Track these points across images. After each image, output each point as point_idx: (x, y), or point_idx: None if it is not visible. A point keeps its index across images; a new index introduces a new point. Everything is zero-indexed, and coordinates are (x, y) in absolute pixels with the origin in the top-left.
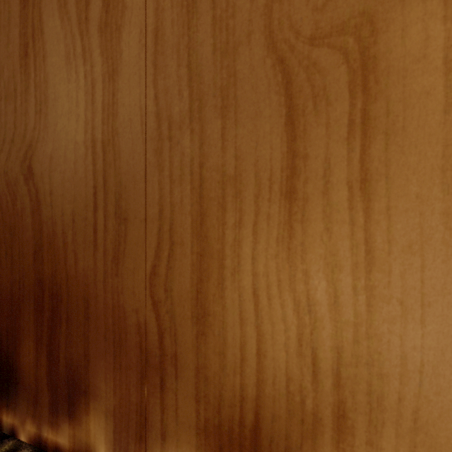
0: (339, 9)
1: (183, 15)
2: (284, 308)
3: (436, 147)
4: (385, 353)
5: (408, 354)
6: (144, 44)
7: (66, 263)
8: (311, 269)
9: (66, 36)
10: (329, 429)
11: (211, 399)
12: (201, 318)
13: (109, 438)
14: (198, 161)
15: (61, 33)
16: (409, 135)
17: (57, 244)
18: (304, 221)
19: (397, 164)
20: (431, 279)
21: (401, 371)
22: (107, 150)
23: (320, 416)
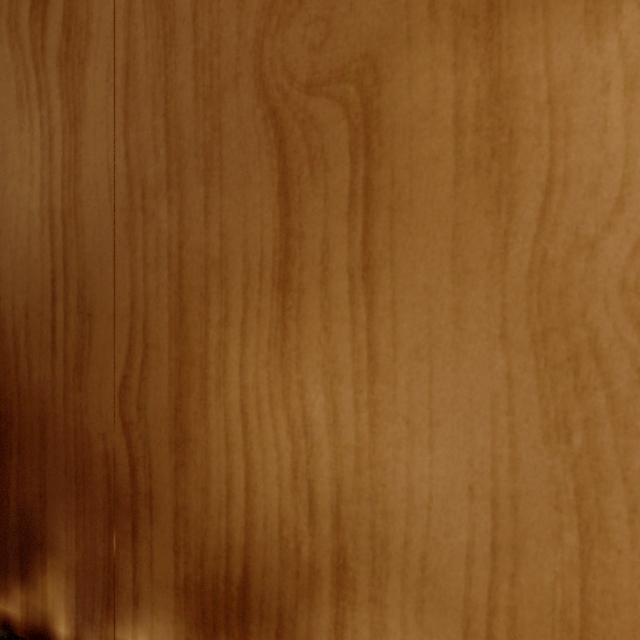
0: (339, 49)
1: (159, 48)
2: (277, 430)
3: (446, 226)
4: (390, 485)
5: (415, 485)
6: (113, 84)
7: (17, 373)
8: (307, 380)
9: (17, 69)
10: (328, 584)
11: (192, 549)
12: (181, 444)
13: (70, 604)
14: (177, 239)
15: (12, 66)
16: (416, 212)
17: (7, 347)
18: (299, 318)
19: (403, 248)
20: (441, 391)
21: (408, 507)
22: (68, 222)
23: (317, 567)
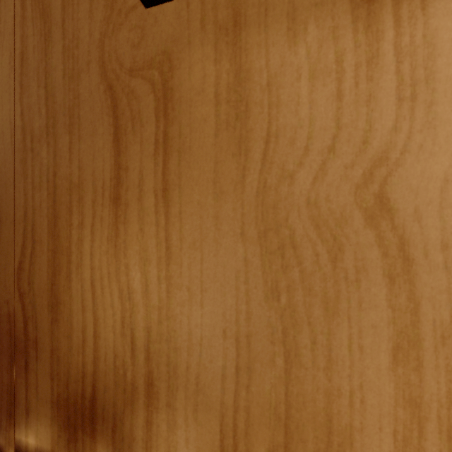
0: (149, 47)
1: (42, 42)
2: (113, 296)
3: (210, 163)
4: (178, 331)
5: (193, 330)
6: (13, 65)
7: None
8: (130, 263)
9: None
10: (142, 396)
11: (62, 376)
12: (55, 306)
13: None
14: (53, 170)
15: None
16: (193, 154)
17: None
18: (125, 223)
19: (186, 177)
20: (207, 269)
21: (188, 344)
22: None
23: (136, 385)
